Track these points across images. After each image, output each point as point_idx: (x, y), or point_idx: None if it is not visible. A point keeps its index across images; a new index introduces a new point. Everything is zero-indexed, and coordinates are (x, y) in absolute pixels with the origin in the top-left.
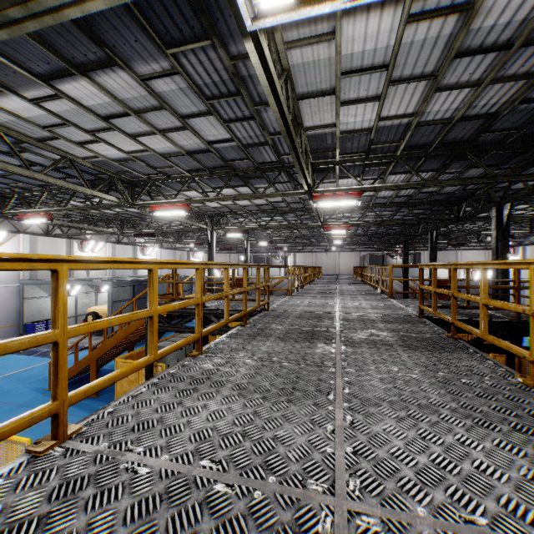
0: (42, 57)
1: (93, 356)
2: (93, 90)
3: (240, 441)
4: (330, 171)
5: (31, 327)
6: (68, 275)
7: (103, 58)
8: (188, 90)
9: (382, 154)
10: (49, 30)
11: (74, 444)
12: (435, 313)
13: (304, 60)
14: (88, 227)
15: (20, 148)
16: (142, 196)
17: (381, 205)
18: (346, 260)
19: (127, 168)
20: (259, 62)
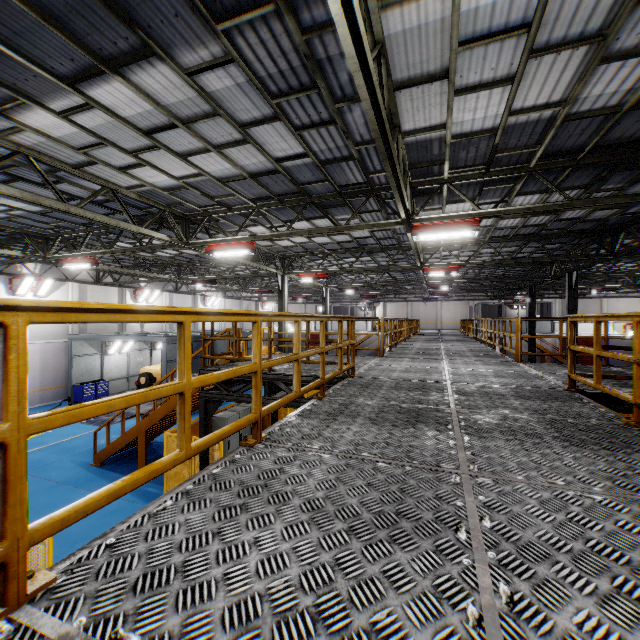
0: (64, 52)
1: (141, 427)
2: (130, 94)
3: (309, 633)
4: (436, 192)
5: (79, 389)
6: (120, 330)
7: (137, 47)
8: (247, 86)
9: (509, 167)
10: (67, 10)
11: (35, 613)
12: (600, 387)
13: (406, 27)
14: (140, 273)
15: (55, 178)
16: (199, 234)
17: (501, 239)
18: (450, 312)
19: (179, 199)
20: (341, 14)
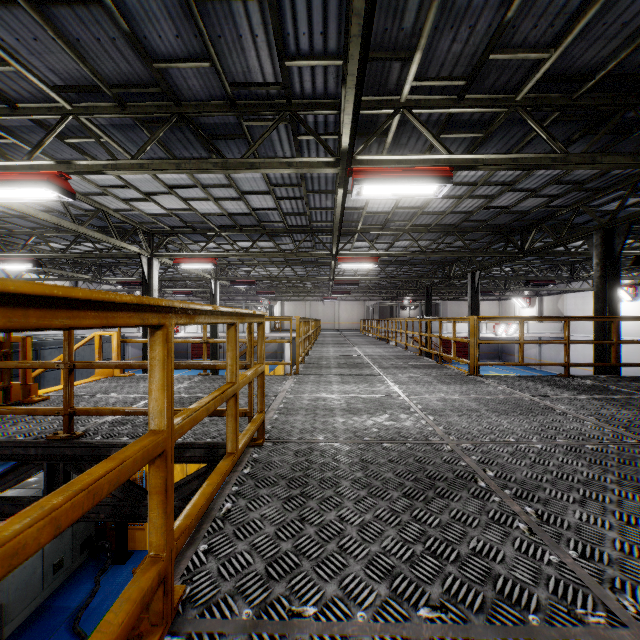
0: None
1: None
2: None
3: None
4: (388, 121)
5: None
6: None
7: None
8: None
9: (489, 95)
10: None
11: None
12: None
13: None
14: None
15: None
16: None
17: (422, 229)
18: (348, 312)
19: None
20: None
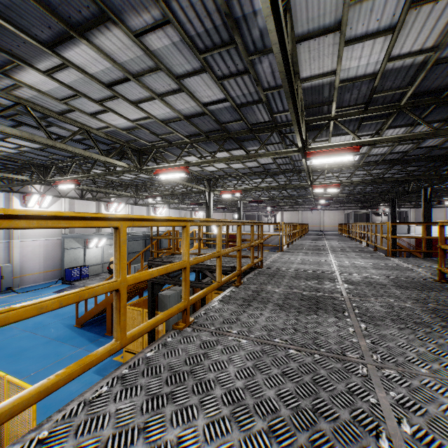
0: (43, 21)
1: (108, 300)
2: (94, 55)
3: None
4: (325, 127)
5: (68, 272)
6: (97, 231)
7: (96, 15)
8: (181, 44)
9: (383, 105)
10: None
11: None
12: None
13: None
14: (110, 191)
15: (47, 123)
16: (150, 163)
17: (372, 163)
18: (330, 218)
19: (134, 137)
20: None
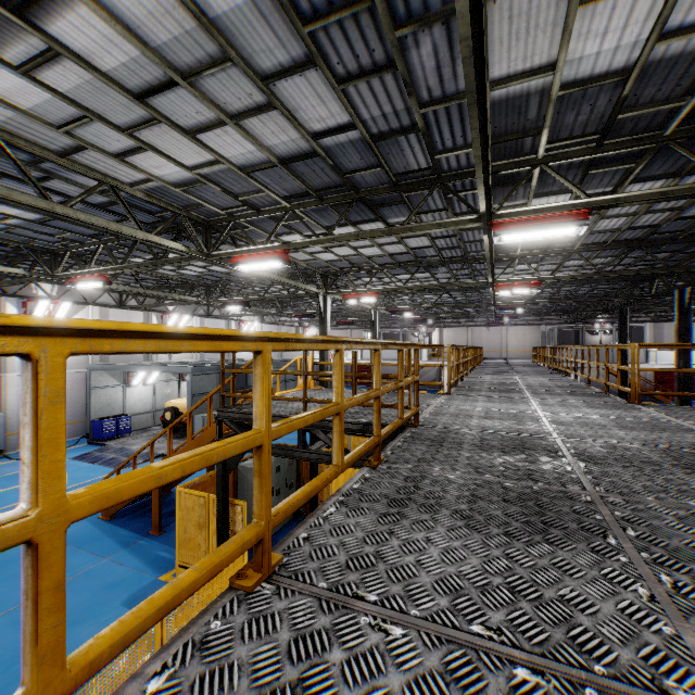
0: None
1: None
2: (105, 30)
3: None
4: (525, 178)
5: (98, 425)
6: (146, 358)
7: None
8: (266, 5)
9: (632, 136)
10: None
11: None
12: None
13: None
14: (164, 294)
15: (42, 172)
16: (226, 247)
17: (595, 247)
18: (518, 338)
19: (196, 199)
20: None
